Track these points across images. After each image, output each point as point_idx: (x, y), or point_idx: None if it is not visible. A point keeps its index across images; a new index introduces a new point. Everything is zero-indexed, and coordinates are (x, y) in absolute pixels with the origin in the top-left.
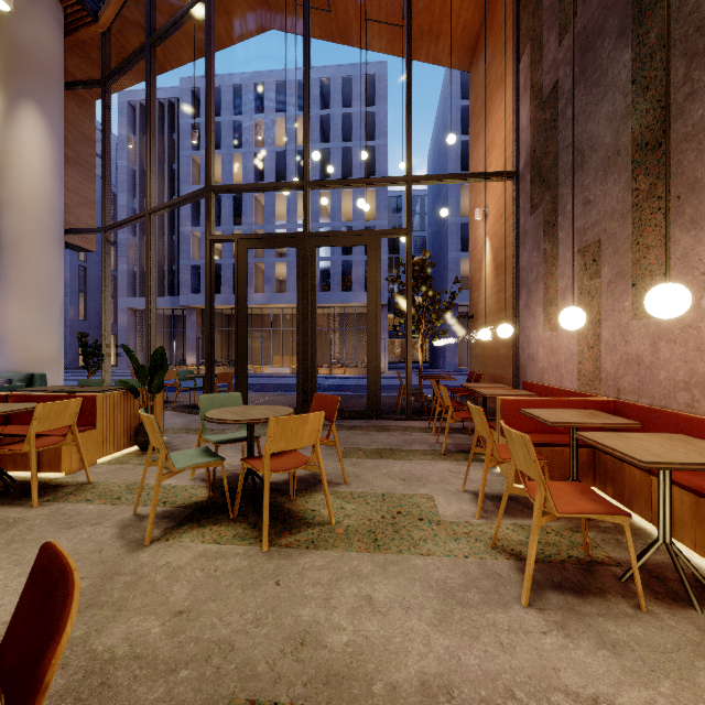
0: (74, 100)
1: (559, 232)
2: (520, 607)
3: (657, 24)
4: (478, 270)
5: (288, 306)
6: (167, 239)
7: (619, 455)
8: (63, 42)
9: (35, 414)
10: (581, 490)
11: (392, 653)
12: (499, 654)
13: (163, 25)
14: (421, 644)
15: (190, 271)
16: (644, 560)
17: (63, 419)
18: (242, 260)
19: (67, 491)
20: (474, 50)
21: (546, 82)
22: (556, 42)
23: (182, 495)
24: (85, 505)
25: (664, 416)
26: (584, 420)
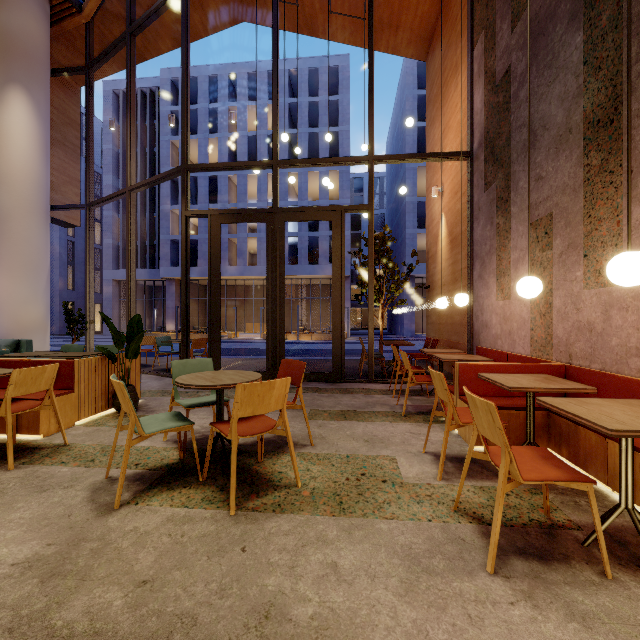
0: (60, 86)
1: (511, 208)
2: (486, 575)
3: (608, 7)
4: (434, 244)
5: (259, 278)
6: (149, 216)
7: (583, 422)
8: (49, 31)
9: (11, 380)
10: (542, 455)
11: (359, 628)
12: (468, 628)
13: (142, 16)
14: (388, 617)
15: (169, 245)
16: (607, 525)
17: (39, 384)
18: (216, 234)
19: (44, 454)
20: (430, 41)
21: (499, 67)
22: (509, 29)
23: (154, 457)
24: (59, 467)
25: (617, 381)
26: (541, 385)
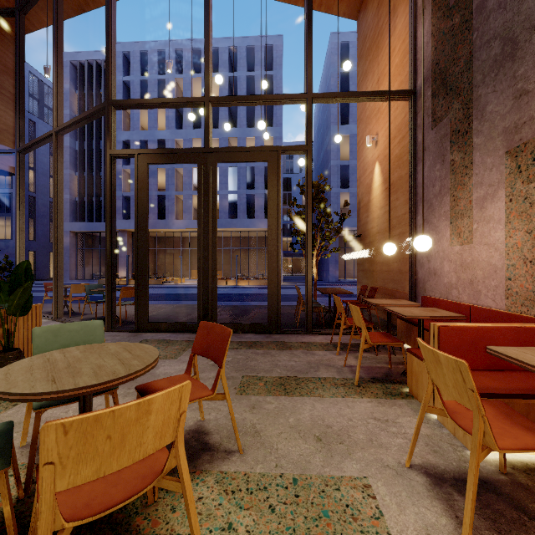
0: None
1: (474, 139)
2: None
3: None
4: (367, 193)
5: None
6: (103, 175)
7: None
8: None
9: None
10: None
11: None
12: None
13: None
14: None
15: (121, 201)
16: None
17: None
18: (143, 175)
19: None
20: None
21: None
22: None
23: None
24: None
25: None
26: None
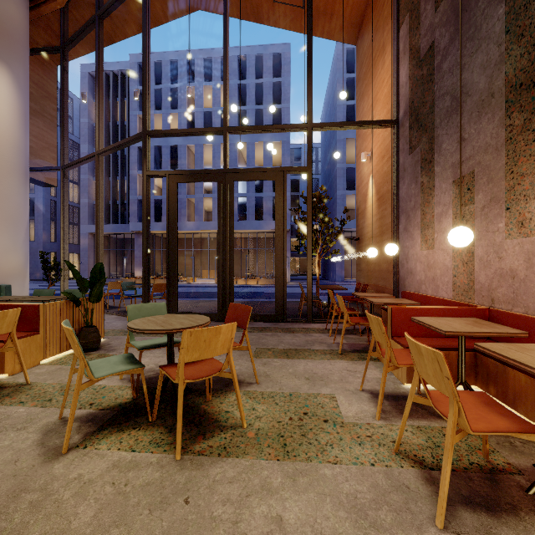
0: (39, 64)
1: (435, 167)
2: (435, 530)
3: None
4: (363, 202)
5: (213, 232)
6: (120, 179)
7: (532, 371)
8: (27, 15)
9: None
10: (485, 401)
11: None
12: None
13: (109, 1)
14: None
15: (137, 204)
16: None
17: (1, 327)
18: (173, 192)
19: (5, 393)
20: (360, 27)
21: (423, 43)
22: (433, 9)
23: (109, 396)
24: (17, 407)
25: None
26: (474, 329)
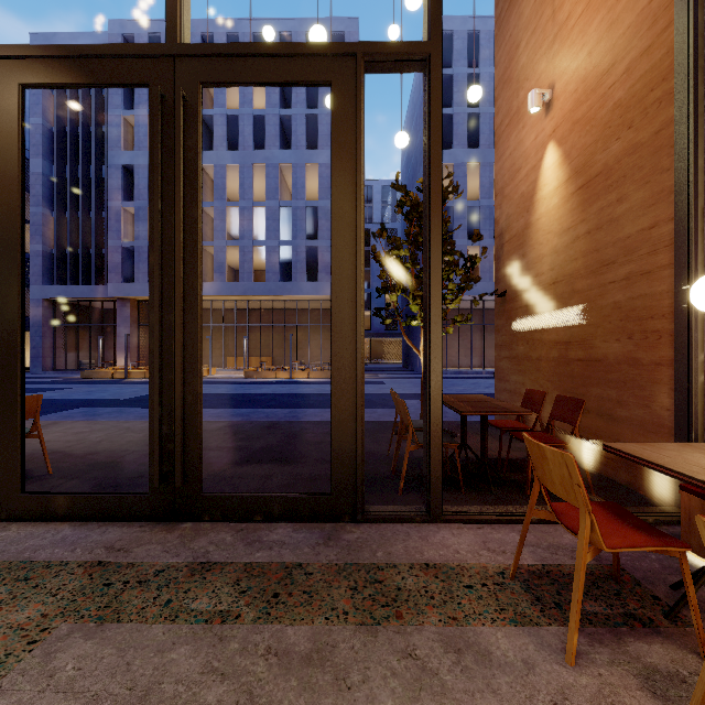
0: None
1: None
2: None
3: None
4: (521, 213)
5: (242, 299)
6: (94, 216)
7: None
8: None
9: None
10: None
11: None
12: None
13: None
14: None
15: (121, 254)
16: None
17: None
18: (7, 113)
19: None
20: None
21: None
22: None
23: None
24: None
25: None
26: None
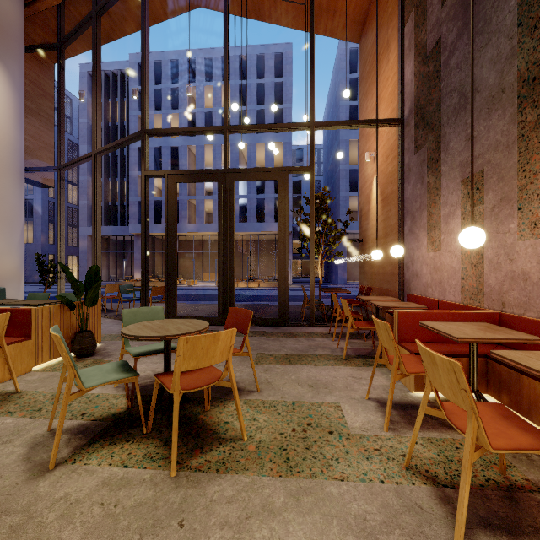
0: (35, 62)
1: (442, 167)
2: None
3: None
4: (367, 203)
5: (214, 234)
6: (119, 181)
7: None
8: (23, 11)
9: None
10: (503, 414)
11: None
12: None
13: None
14: None
15: (137, 206)
16: None
17: None
18: (172, 192)
19: None
20: (363, 24)
21: (430, 39)
22: (439, 4)
23: (102, 405)
24: (4, 418)
25: None
26: (488, 335)
